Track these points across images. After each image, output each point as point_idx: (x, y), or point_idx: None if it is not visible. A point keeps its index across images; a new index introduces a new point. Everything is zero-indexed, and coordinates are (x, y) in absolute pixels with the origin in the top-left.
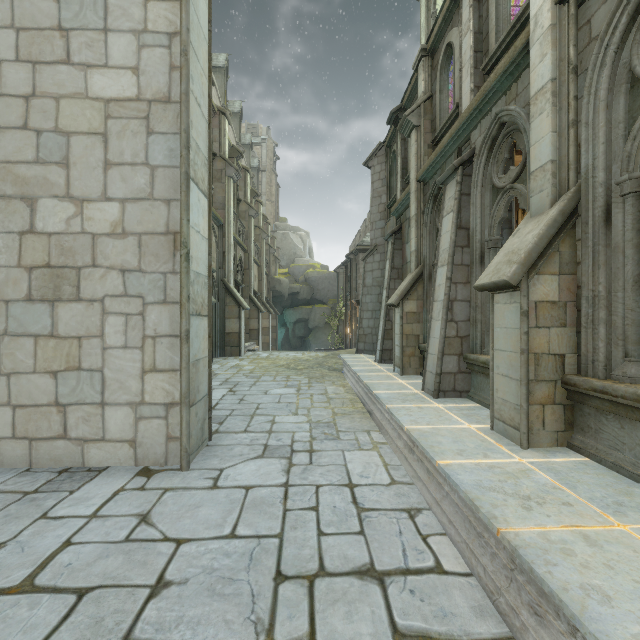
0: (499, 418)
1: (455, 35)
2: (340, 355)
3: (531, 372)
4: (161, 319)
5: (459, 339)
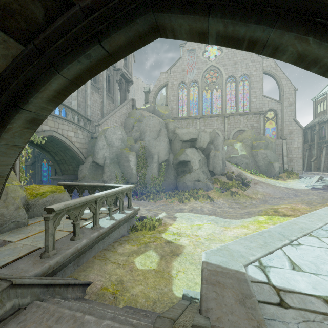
0: None
1: (324, 126)
2: None
3: None
4: (299, 164)
5: (326, 166)
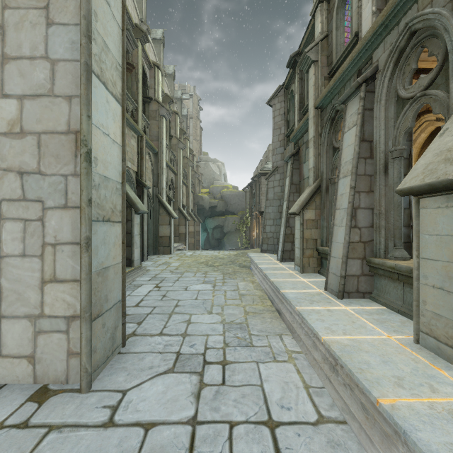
0: (428, 333)
1: None
2: (248, 254)
3: None
4: (62, 225)
5: (362, 244)
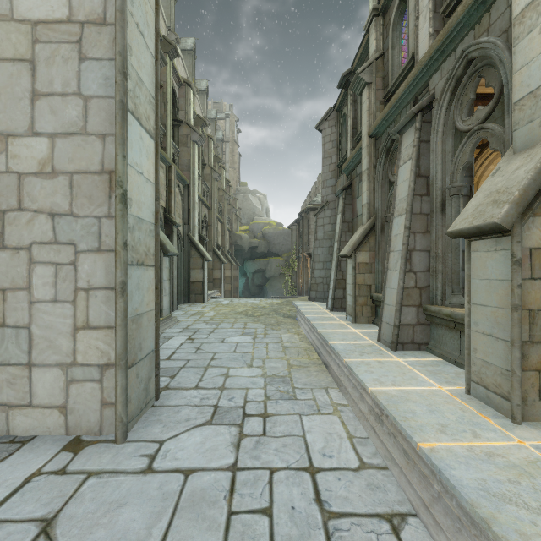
0: (478, 382)
1: None
2: (294, 302)
3: (525, 332)
4: (95, 269)
5: (418, 290)
